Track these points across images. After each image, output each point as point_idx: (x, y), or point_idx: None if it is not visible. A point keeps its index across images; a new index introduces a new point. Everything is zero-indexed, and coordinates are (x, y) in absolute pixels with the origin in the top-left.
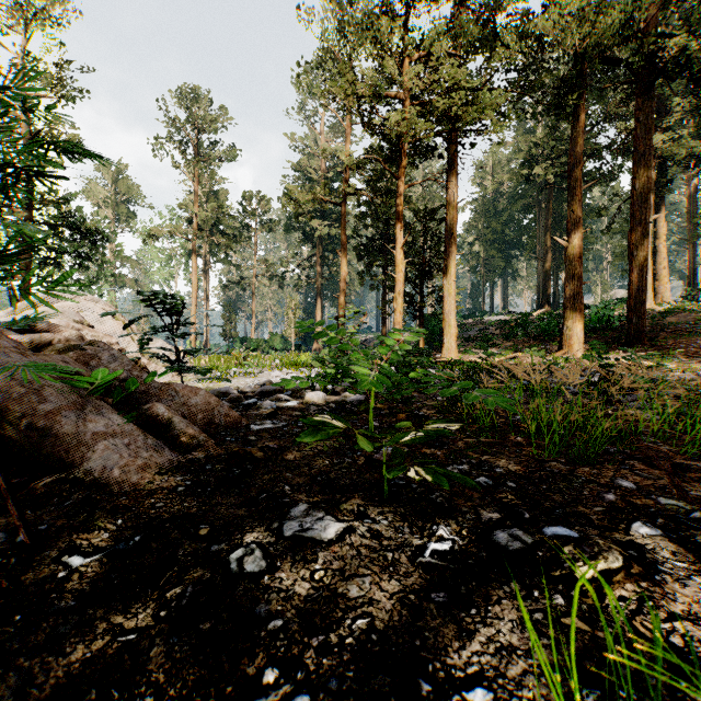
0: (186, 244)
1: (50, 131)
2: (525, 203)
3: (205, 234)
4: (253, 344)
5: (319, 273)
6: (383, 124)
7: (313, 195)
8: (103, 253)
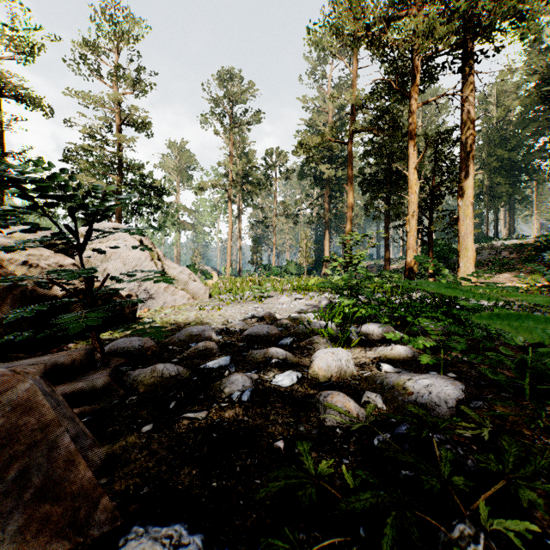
0: (225, 195)
1: (131, 117)
2: (538, 125)
3: (237, 185)
4: (273, 270)
5: (327, 209)
6: (396, 39)
7: (322, 137)
8: (166, 203)
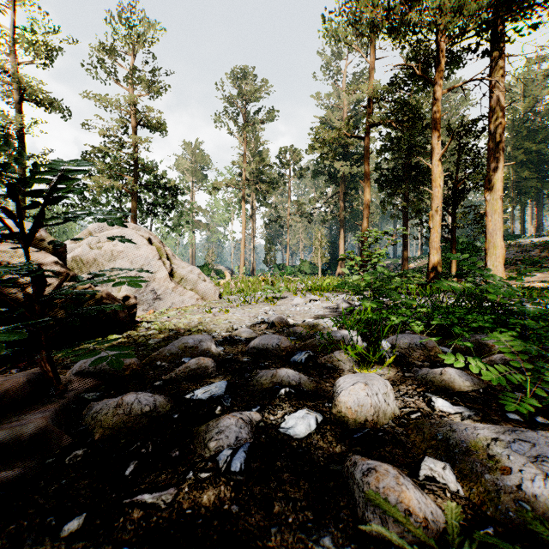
0: (239, 194)
1: (146, 118)
2: None
3: (250, 184)
4: (287, 269)
5: (342, 208)
6: (419, 21)
7: (338, 132)
8: (181, 203)
